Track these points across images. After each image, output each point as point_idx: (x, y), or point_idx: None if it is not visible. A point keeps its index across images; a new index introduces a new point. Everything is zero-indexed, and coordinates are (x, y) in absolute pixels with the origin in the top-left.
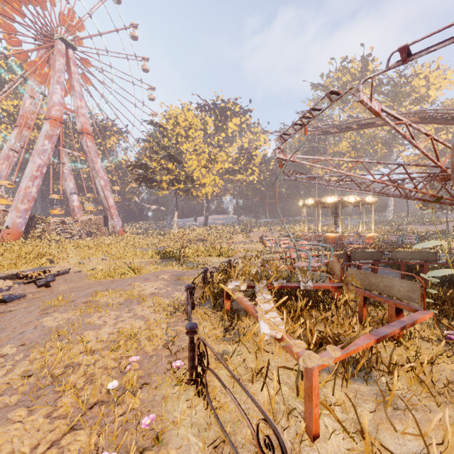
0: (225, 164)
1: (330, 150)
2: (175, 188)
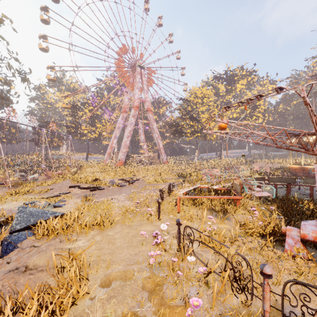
0: (233, 115)
1: None
2: (195, 136)
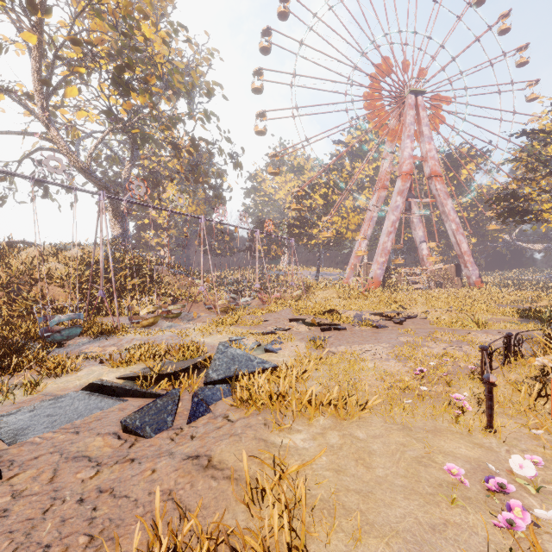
0: None
1: None
2: None
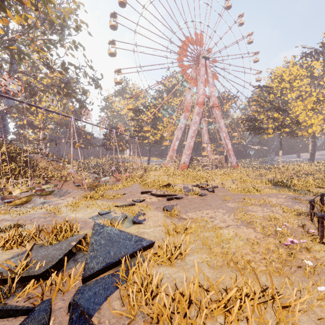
0: None
1: None
2: (280, 132)
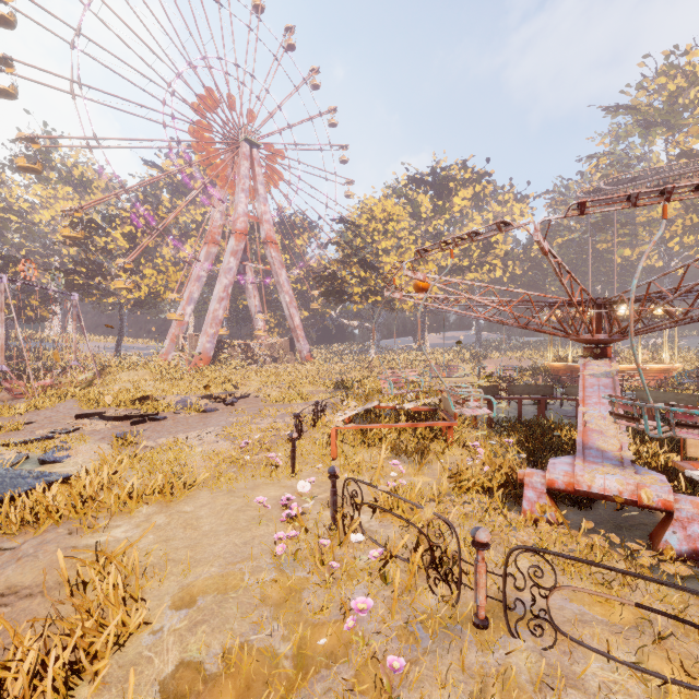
0: (448, 260)
1: (641, 218)
2: (371, 301)
